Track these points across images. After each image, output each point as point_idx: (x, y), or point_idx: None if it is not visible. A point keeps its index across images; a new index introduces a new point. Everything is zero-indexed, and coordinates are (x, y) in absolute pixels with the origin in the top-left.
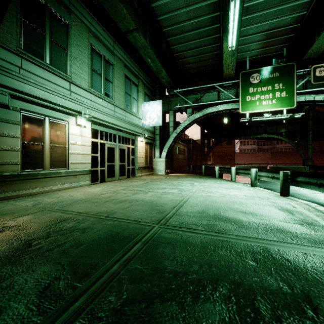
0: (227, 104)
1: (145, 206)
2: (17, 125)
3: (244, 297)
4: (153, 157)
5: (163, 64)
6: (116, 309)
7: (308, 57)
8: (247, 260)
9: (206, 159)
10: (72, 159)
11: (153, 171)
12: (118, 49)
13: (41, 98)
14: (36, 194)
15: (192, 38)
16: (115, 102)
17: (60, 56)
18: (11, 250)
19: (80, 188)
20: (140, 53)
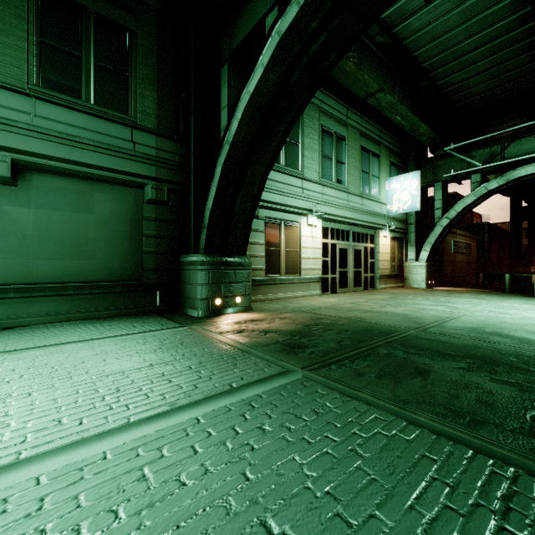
0: None
1: (397, 317)
2: (263, 233)
3: (487, 366)
4: (404, 260)
5: (422, 113)
6: (387, 354)
7: None
8: (508, 357)
9: (527, 262)
10: (303, 264)
11: (404, 283)
12: (352, 116)
13: (279, 203)
14: (275, 299)
15: (478, 58)
16: (349, 188)
17: (293, 153)
18: (300, 328)
19: (312, 297)
20: (385, 114)
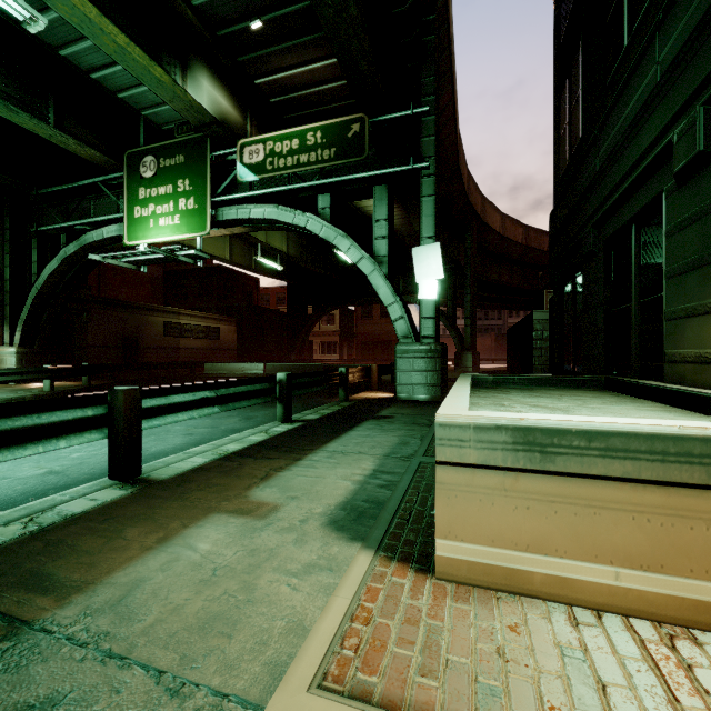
0: (118, 223)
1: None
2: None
3: None
4: (0, 345)
5: None
6: None
7: (200, 121)
8: None
9: (301, 350)
10: None
11: None
12: None
13: None
14: None
15: None
16: None
17: None
18: None
19: None
20: None
